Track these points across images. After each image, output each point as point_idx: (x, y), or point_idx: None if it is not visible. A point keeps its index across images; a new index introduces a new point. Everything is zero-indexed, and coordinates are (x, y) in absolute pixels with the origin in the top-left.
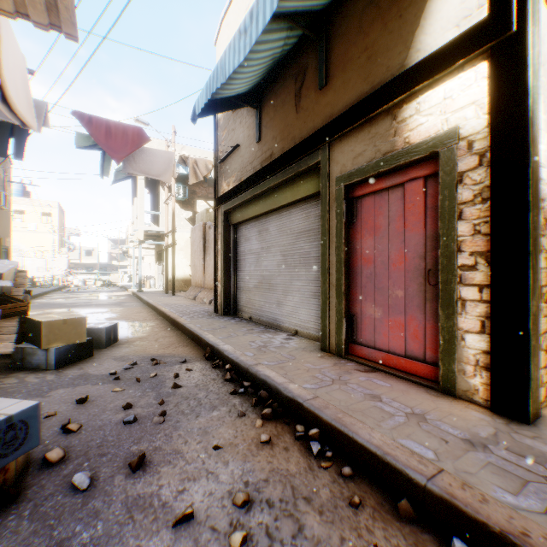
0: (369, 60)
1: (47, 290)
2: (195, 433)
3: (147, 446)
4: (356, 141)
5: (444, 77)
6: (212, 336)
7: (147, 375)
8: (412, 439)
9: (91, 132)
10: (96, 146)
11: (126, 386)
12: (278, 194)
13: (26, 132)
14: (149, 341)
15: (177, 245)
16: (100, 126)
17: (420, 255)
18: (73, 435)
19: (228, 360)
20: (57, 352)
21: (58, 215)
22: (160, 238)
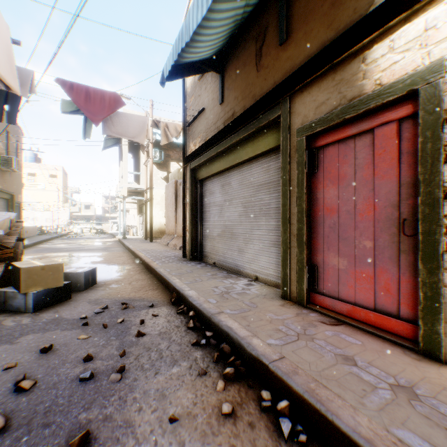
0: (333, 6)
1: (51, 237)
2: (151, 397)
3: (97, 414)
4: (319, 90)
5: (424, 6)
6: (179, 281)
7: (115, 320)
8: (409, 429)
9: (72, 97)
10: (79, 111)
11: (92, 333)
12: (239, 150)
13: (18, 100)
14: (123, 284)
15: (154, 200)
16: (80, 92)
17: (393, 203)
18: (24, 394)
19: (192, 306)
20: (35, 296)
21: (62, 177)
22: (141, 194)
